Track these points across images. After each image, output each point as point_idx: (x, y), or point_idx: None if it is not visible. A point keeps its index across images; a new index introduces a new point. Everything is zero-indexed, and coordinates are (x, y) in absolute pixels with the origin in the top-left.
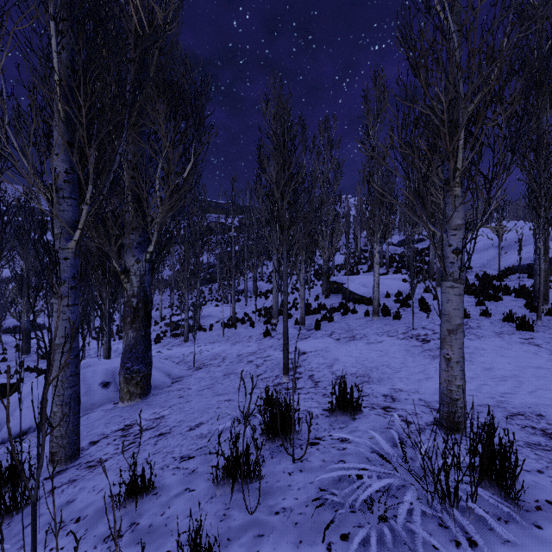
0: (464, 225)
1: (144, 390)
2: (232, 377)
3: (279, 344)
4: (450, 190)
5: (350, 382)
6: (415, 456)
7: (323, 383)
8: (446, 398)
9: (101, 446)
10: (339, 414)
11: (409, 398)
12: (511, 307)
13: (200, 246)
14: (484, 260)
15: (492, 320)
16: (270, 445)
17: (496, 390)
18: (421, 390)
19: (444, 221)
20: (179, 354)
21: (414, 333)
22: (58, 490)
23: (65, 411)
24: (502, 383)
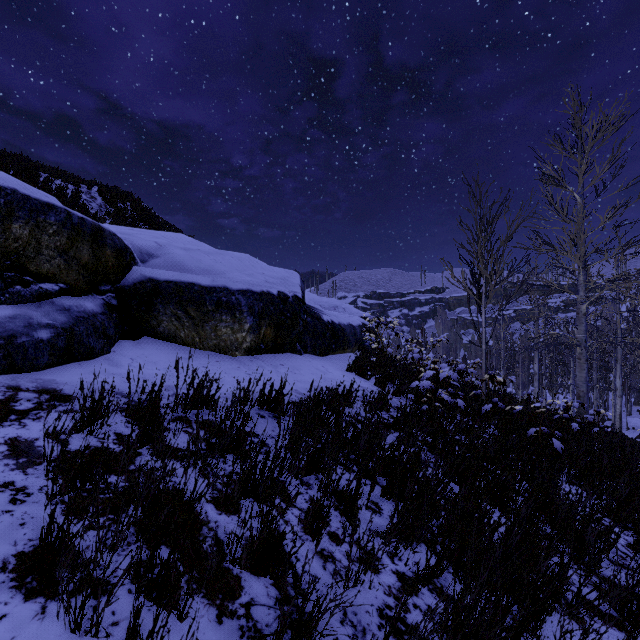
0: None
1: None
2: None
3: None
4: None
5: None
6: None
7: None
8: None
9: None
10: None
11: None
12: None
13: None
14: None
15: None
16: None
17: None
18: None
19: None
20: None
21: None
22: None
23: None
24: None
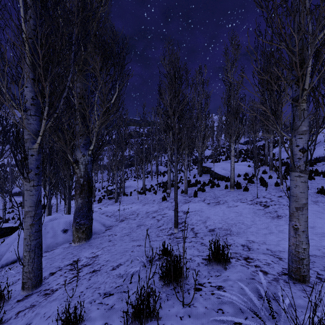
0: (308, 131)
1: (87, 235)
2: (142, 227)
3: (172, 206)
4: (298, 105)
5: (218, 234)
6: (278, 310)
7: (200, 234)
8: (294, 257)
9: (56, 276)
10: (214, 264)
11: (259, 247)
12: (321, 184)
13: (124, 145)
14: None
15: (310, 192)
16: (166, 288)
17: (320, 243)
18: (267, 242)
19: (294, 128)
20: (111, 210)
21: (258, 200)
22: (22, 313)
23: (31, 255)
24: (323, 238)
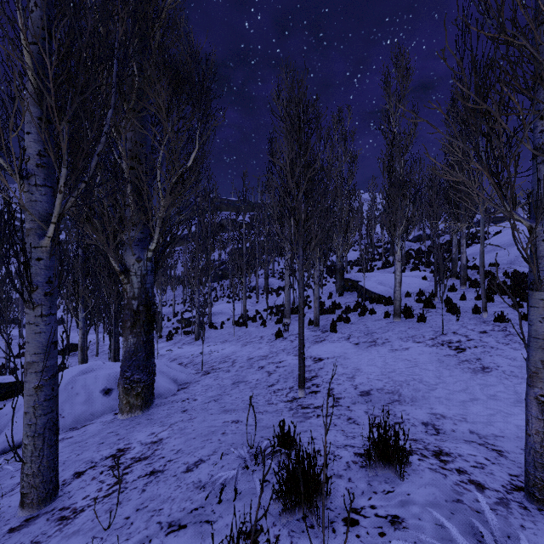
0: None
1: (145, 401)
2: (241, 386)
3: (292, 347)
4: None
5: (377, 400)
6: None
7: (345, 400)
8: (540, 458)
9: (85, 480)
10: (379, 466)
11: (456, 428)
12: None
13: (211, 243)
14: (512, 256)
15: None
16: (288, 518)
17: None
18: (469, 417)
19: (542, 204)
20: (189, 353)
21: (444, 339)
22: None
23: (37, 444)
24: None
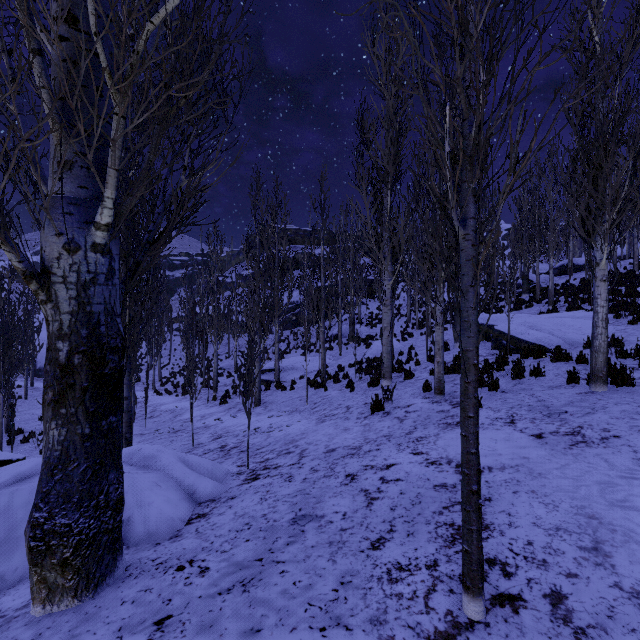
0: None
1: (88, 573)
2: (310, 535)
3: (404, 433)
4: None
5: None
6: None
7: None
8: None
9: None
10: None
11: None
12: None
13: (279, 274)
14: None
15: None
16: None
17: None
18: None
19: None
20: (240, 428)
21: None
22: None
23: None
24: None
